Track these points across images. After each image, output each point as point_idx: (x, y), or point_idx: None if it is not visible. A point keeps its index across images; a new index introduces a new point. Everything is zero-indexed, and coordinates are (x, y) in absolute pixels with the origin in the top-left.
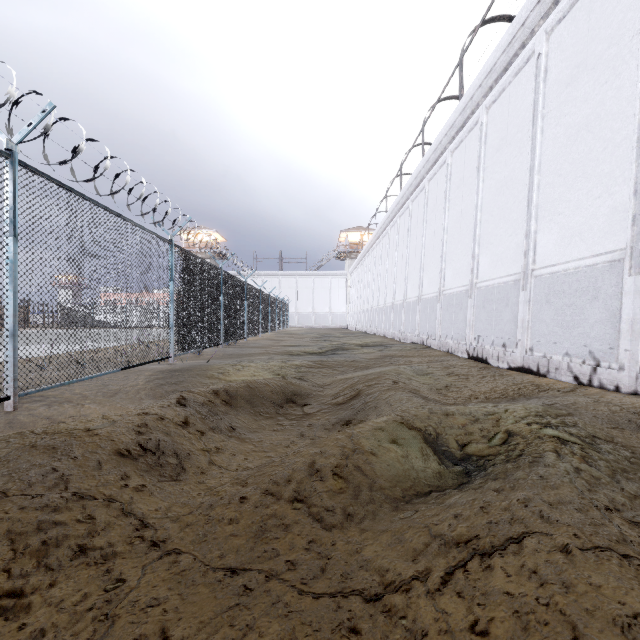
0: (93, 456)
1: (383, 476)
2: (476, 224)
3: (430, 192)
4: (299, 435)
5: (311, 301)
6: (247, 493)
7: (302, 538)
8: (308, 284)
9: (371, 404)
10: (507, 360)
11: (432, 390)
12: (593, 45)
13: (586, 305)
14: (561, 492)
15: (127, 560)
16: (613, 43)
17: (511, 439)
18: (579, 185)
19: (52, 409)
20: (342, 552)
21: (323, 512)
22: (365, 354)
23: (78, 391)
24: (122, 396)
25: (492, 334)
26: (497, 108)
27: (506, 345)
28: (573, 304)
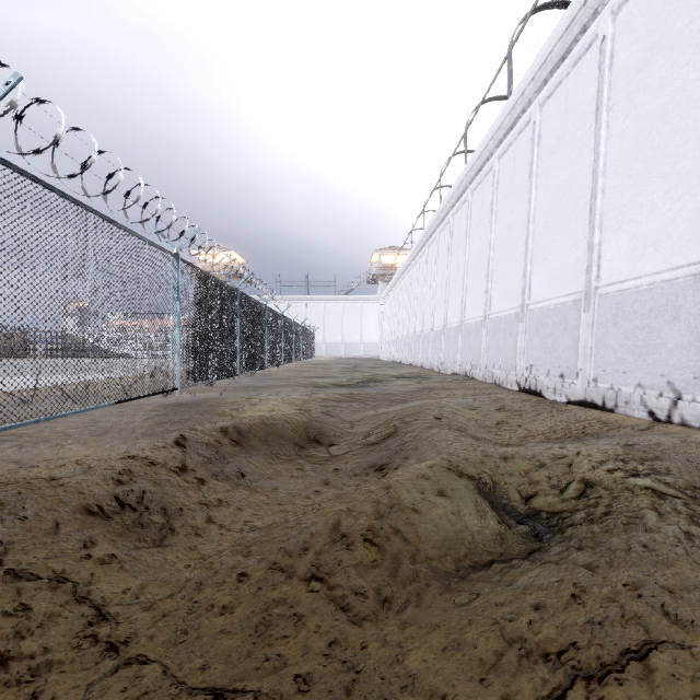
0: (50, 515)
1: (429, 541)
2: (528, 237)
3: (474, 204)
4: (323, 483)
5: (340, 329)
6: (248, 568)
7: (320, 637)
8: (337, 310)
9: (410, 445)
10: (566, 393)
11: (481, 427)
12: (671, 21)
13: (663, 327)
14: (680, 571)
15: (66, 675)
16: (696, 16)
17: (590, 491)
18: (654, 186)
19: (23, 451)
20: (376, 661)
21: (350, 596)
22: (401, 386)
23: (60, 429)
24: (113, 435)
25: (547, 363)
26: (552, 104)
27: (564, 375)
28: (647, 326)
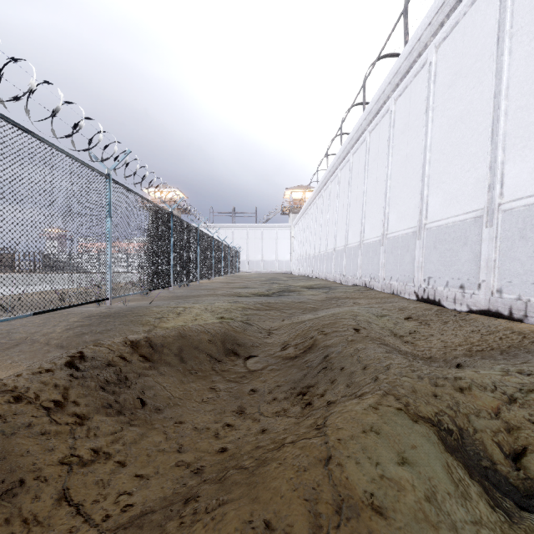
0: None
1: None
2: (424, 165)
3: (371, 142)
4: (237, 411)
5: (260, 250)
6: None
7: None
8: (257, 235)
9: (335, 363)
10: (467, 302)
11: (396, 338)
12: None
13: None
14: None
15: None
16: None
17: None
18: None
19: None
20: None
21: None
22: (311, 296)
23: None
24: (23, 348)
25: (446, 275)
26: (449, 44)
27: (464, 286)
28: None
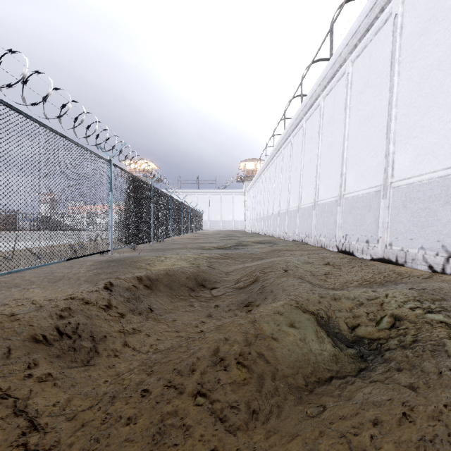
0: (4, 343)
1: (285, 363)
2: (344, 150)
3: (307, 129)
4: (207, 315)
5: (219, 211)
6: (149, 385)
7: (203, 445)
8: (217, 199)
9: (267, 289)
10: (370, 253)
11: (314, 276)
12: (443, 1)
13: (439, 208)
14: None
15: None
16: None
17: (398, 323)
18: (431, 113)
19: None
20: None
21: (227, 410)
22: (259, 249)
23: (28, 278)
24: (64, 281)
25: (357, 233)
26: (360, 61)
27: (369, 241)
28: (427, 208)
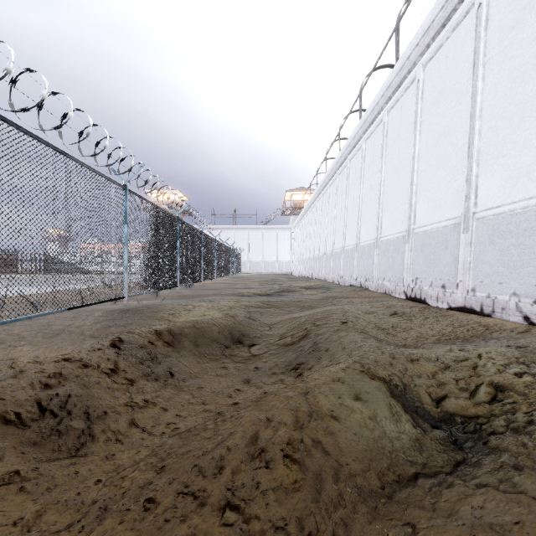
0: None
1: (351, 454)
2: (413, 174)
3: (367, 150)
4: (244, 381)
5: (261, 251)
6: (157, 491)
7: None
8: (258, 236)
9: (322, 346)
10: (447, 300)
11: (379, 330)
12: None
13: None
14: None
15: None
16: None
17: (502, 395)
18: (527, 125)
19: None
20: None
21: (269, 533)
22: (309, 295)
23: (16, 332)
24: (64, 337)
25: (430, 276)
26: (434, 64)
27: (446, 286)
28: (521, 244)
